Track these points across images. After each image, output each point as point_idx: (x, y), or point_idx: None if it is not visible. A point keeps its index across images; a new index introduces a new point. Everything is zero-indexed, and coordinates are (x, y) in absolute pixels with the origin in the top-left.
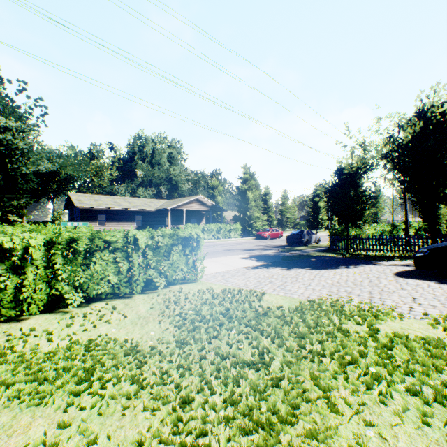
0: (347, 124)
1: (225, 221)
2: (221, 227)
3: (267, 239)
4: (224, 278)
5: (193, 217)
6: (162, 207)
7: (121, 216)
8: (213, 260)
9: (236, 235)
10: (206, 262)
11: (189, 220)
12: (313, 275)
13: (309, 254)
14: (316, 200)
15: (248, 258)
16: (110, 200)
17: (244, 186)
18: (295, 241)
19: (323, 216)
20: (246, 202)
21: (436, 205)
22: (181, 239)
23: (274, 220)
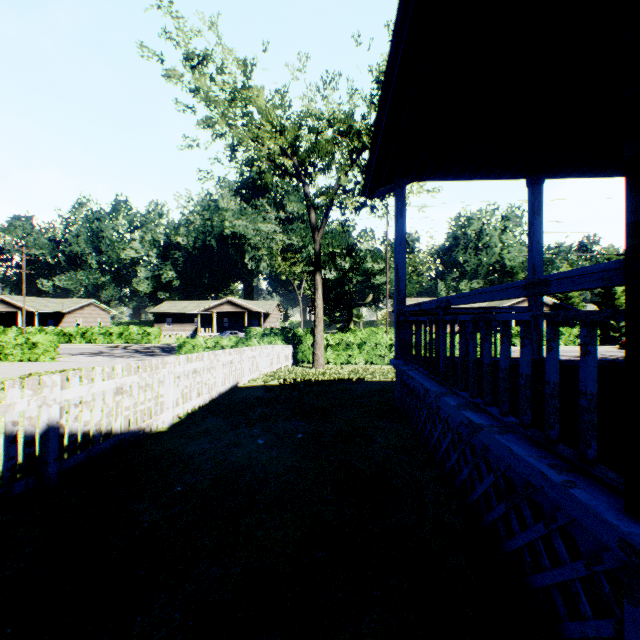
0: None
1: None
2: (562, 331)
3: None
4: None
5: None
6: None
7: None
8: None
9: None
10: None
11: None
12: None
13: None
14: None
15: None
16: None
17: None
18: None
19: None
20: (611, 298)
21: None
22: None
23: None
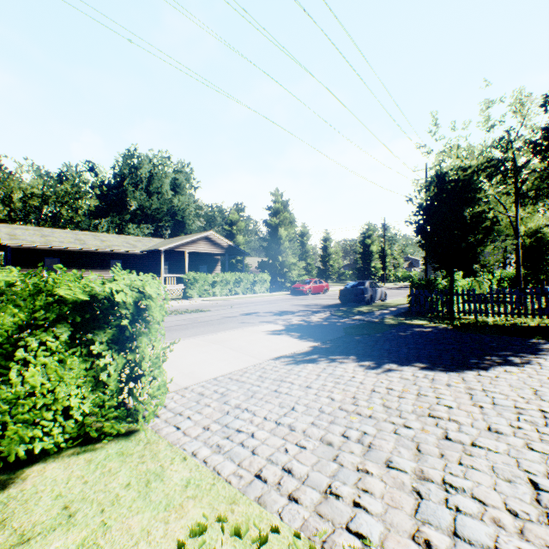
0: (436, 114)
1: (248, 269)
2: (241, 277)
3: (308, 295)
4: (223, 410)
5: (202, 264)
6: (152, 248)
7: (87, 261)
8: (215, 340)
9: (263, 289)
10: (198, 346)
11: (196, 268)
12: (470, 400)
13: (386, 321)
14: (367, 242)
15: (283, 331)
16: (70, 236)
17: (275, 219)
18: (353, 298)
19: (377, 263)
20: (278, 243)
21: (546, 246)
22: (70, 307)
23: (313, 269)
